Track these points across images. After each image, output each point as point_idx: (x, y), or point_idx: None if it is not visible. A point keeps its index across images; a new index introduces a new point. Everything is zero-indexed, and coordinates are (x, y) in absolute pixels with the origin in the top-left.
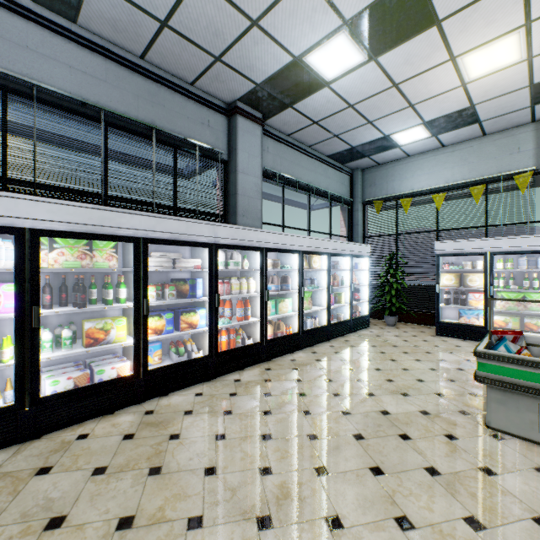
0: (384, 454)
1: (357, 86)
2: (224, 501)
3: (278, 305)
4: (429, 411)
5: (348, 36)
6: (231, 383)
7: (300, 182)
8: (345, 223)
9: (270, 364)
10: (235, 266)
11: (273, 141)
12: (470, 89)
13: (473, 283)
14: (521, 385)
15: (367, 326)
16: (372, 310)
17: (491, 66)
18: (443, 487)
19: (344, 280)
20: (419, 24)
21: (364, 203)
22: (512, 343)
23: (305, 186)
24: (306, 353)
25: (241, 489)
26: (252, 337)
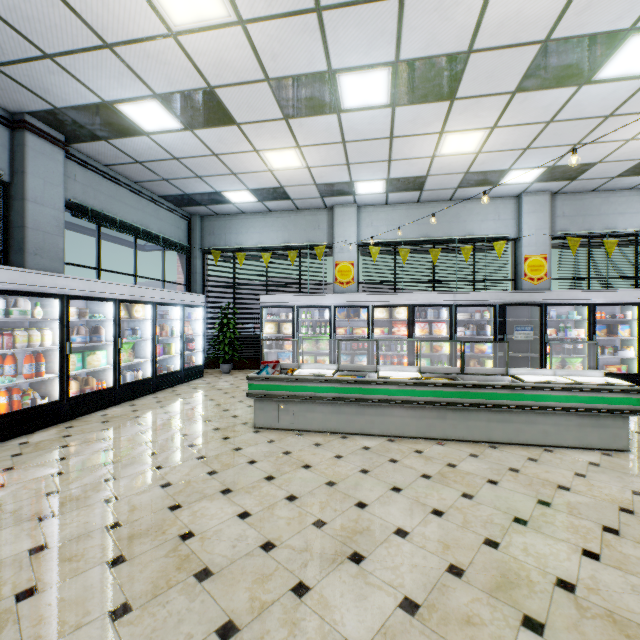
0: (170, 458)
1: (179, 145)
2: (2, 520)
3: (86, 358)
4: (221, 427)
5: (161, 105)
6: (15, 447)
7: (123, 221)
8: (184, 269)
9: (74, 422)
10: (22, 315)
11: (84, 169)
12: (276, 175)
13: (287, 331)
14: (269, 394)
15: (202, 375)
16: (208, 360)
17: (286, 164)
18: (204, 463)
19: (175, 330)
20: (224, 120)
21: (204, 251)
22: (271, 369)
23: (129, 225)
24: (124, 406)
25: (24, 509)
26: (49, 397)
